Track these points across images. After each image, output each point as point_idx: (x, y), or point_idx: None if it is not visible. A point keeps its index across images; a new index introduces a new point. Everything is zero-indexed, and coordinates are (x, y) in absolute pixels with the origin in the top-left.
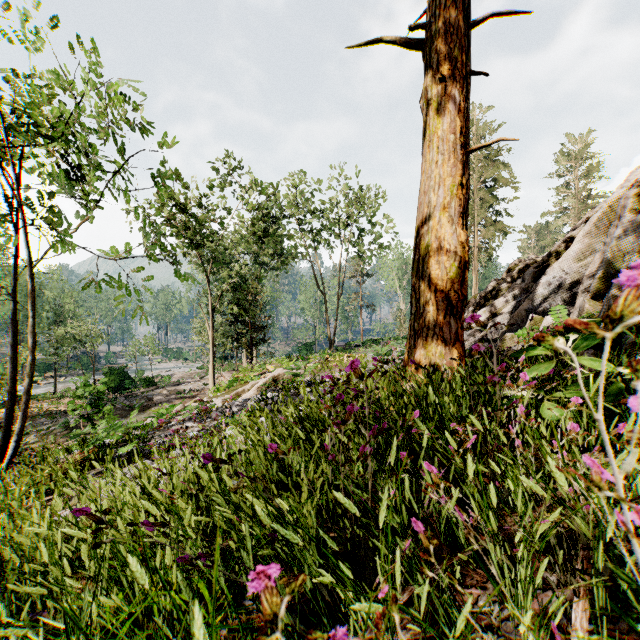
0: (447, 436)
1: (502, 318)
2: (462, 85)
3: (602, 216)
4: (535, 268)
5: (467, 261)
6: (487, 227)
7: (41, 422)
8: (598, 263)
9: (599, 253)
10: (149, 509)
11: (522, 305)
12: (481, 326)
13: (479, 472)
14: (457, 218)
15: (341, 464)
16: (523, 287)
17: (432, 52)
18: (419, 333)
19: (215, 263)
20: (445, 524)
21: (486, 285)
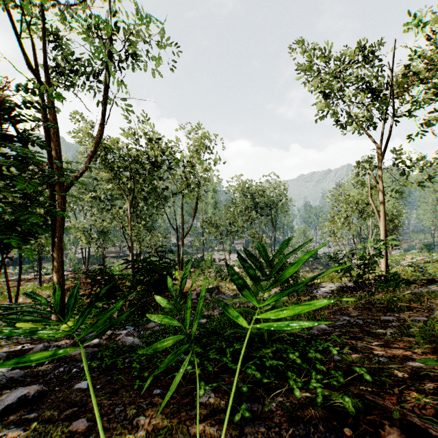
0: None
1: None
2: None
3: None
4: None
5: None
6: None
7: None
8: None
9: None
10: None
11: None
12: None
13: None
14: None
15: None
16: None
17: None
18: None
19: None
20: None
21: None
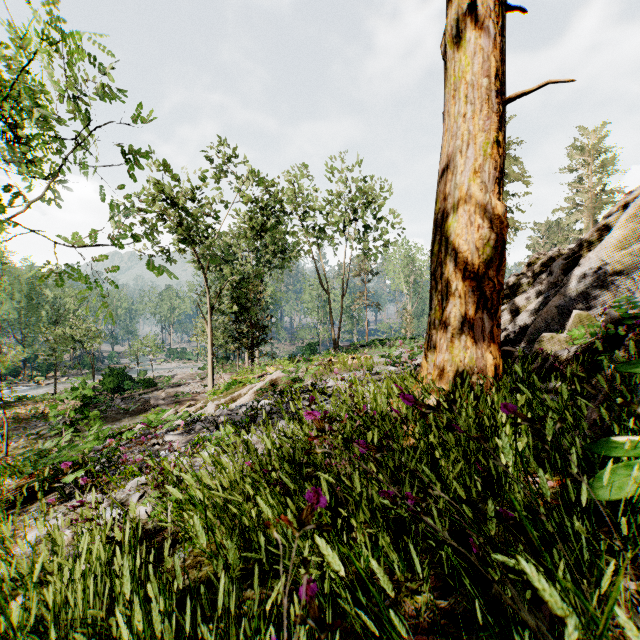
0: (620, 618)
1: (527, 316)
2: (498, 15)
3: None
4: (564, 259)
5: (505, 240)
6: None
7: (35, 425)
8: None
9: None
10: None
11: (552, 301)
12: None
13: None
14: (492, 185)
15: None
16: (551, 281)
17: None
18: (442, 333)
19: (213, 260)
20: None
21: None
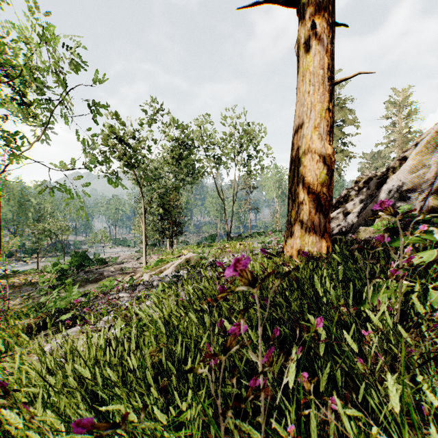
0: (345, 336)
1: (353, 216)
2: (329, 31)
3: (430, 139)
4: (377, 179)
5: (333, 169)
6: (337, 154)
7: (26, 289)
8: (433, 172)
9: (434, 164)
10: (13, 417)
11: (369, 206)
12: (389, 212)
13: (409, 404)
14: (325, 135)
15: (220, 412)
16: (369, 193)
17: (305, 6)
18: (295, 226)
19: (146, 178)
20: (342, 432)
21: (336, 194)
